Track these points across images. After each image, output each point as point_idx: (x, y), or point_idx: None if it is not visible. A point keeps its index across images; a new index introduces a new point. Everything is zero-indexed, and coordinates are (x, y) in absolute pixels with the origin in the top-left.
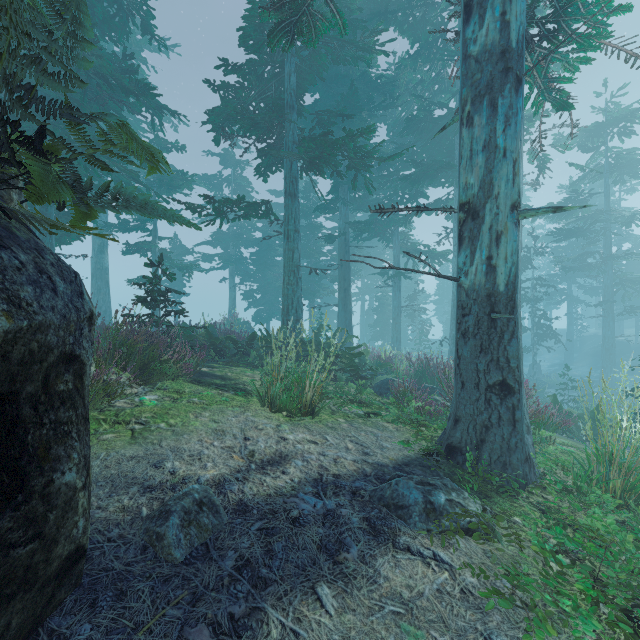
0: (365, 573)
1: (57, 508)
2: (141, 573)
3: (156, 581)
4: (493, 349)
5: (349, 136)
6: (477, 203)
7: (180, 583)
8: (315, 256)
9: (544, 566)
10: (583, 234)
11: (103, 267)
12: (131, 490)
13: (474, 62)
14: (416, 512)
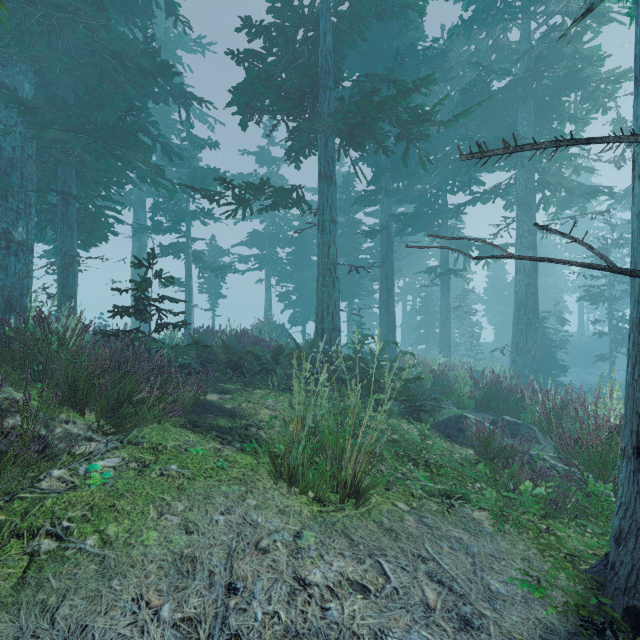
0: None
1: None
2: None
3: None
4: None
5: (401, 92)
6: None
7: None
8: (354, 254)
9: None
10: None
11: (142, 270)
12: None
13: None
14: None
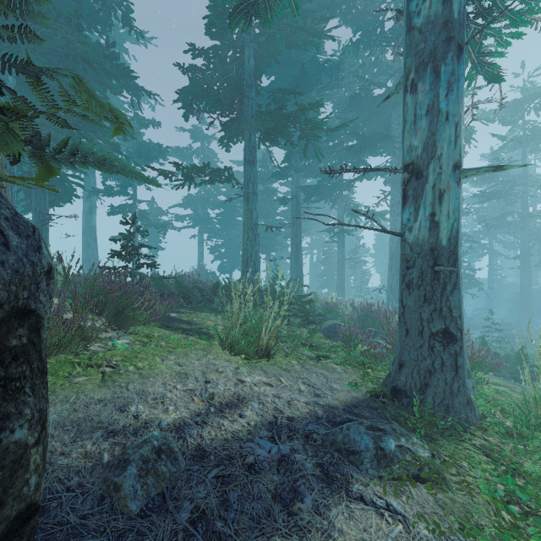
0: (319, 526)
1: (4, 468)
2: (95, 527)
3: (110, 537)
4: (436, 299)
5: (301, 109)
6: (421, 164)
7: (134, 539)
8: (271, 216)
9: (496, 516)
10: (503, 196)
11: (92, 226)
12: (95, 435)
13: (418, 33)
14: (367, 458)
